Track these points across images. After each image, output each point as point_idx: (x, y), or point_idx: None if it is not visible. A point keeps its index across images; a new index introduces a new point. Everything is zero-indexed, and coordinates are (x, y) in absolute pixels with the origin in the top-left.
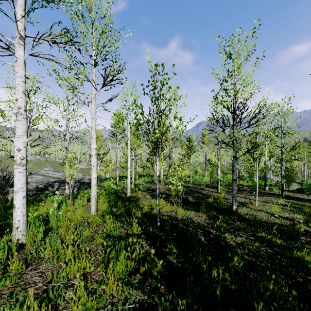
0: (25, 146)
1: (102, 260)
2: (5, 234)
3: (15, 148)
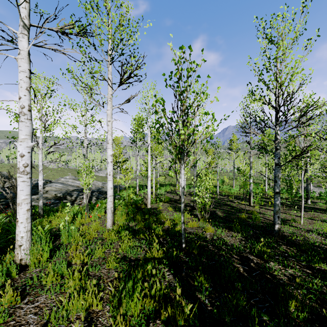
0: (29, 151)
1: (113, 295)
2: (12, 249)
3: (18, 154)
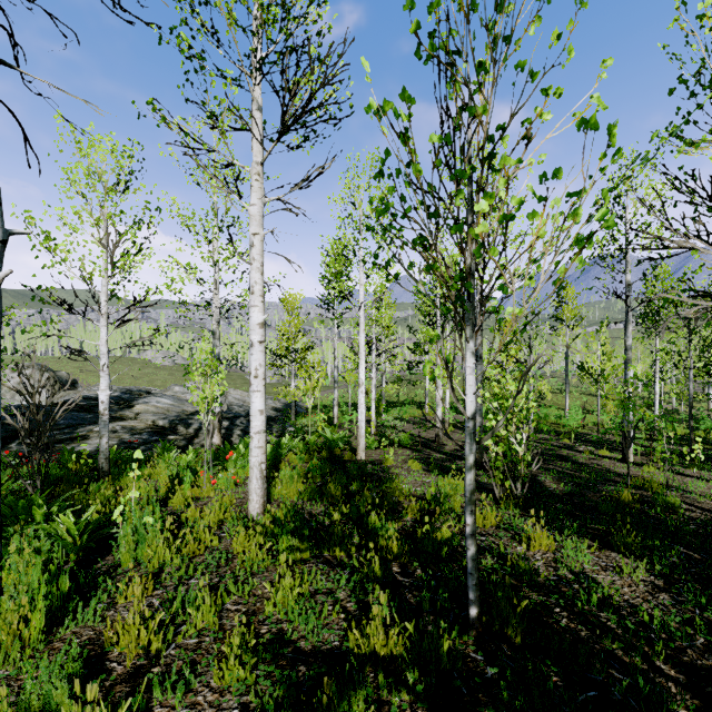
0: None
1: None
2: None
3: None
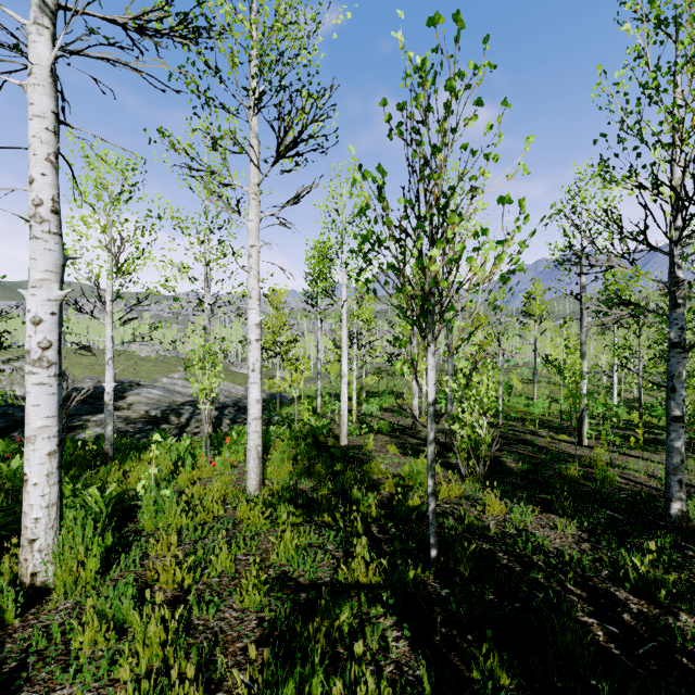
0: (55, 311)
1: None
2: None
3: (28, 318)
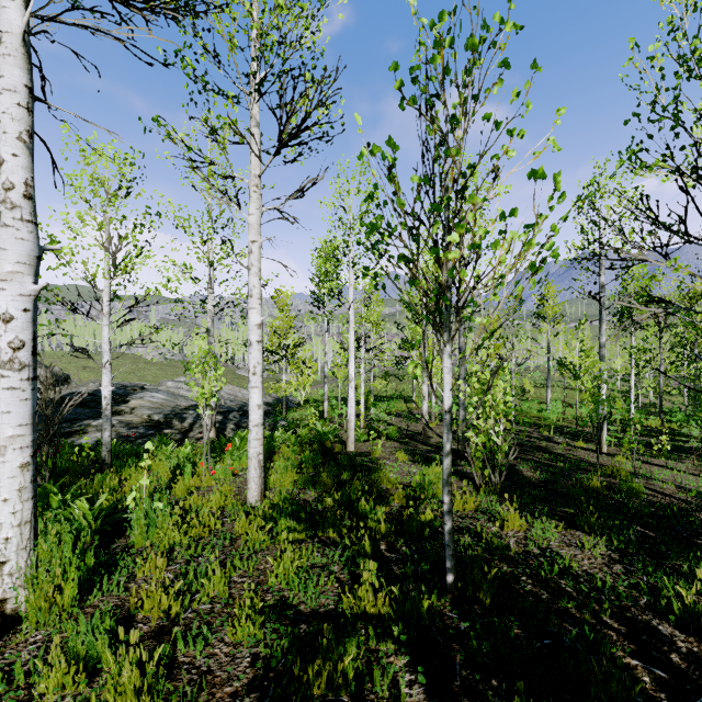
0: (28, 308)
1: None
2: None
3: None
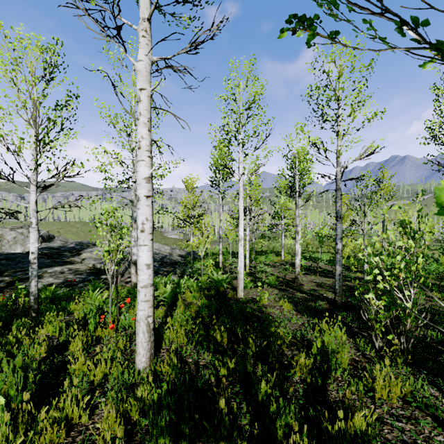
0: None
1: None
2: None
3: None
